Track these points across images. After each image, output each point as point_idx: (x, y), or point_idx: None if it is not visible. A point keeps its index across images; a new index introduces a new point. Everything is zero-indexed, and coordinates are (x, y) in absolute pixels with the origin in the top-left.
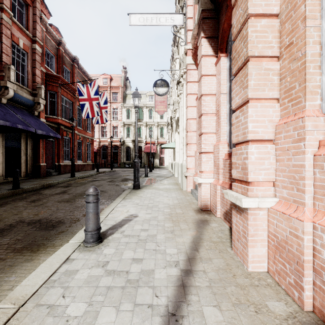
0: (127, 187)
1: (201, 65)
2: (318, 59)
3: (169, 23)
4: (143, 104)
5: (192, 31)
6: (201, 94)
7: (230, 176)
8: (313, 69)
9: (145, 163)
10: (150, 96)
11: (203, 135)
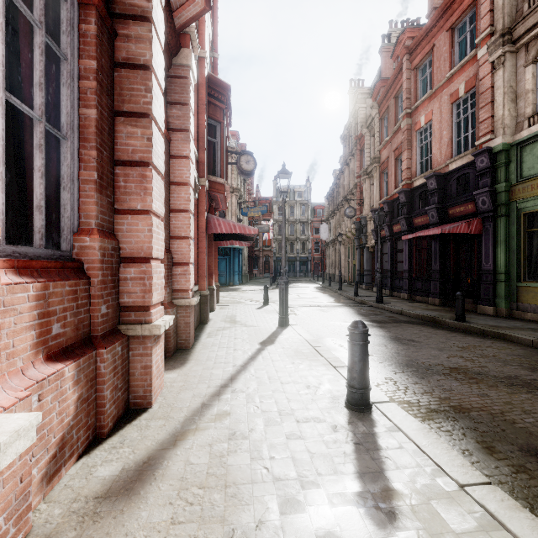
0: None
1: None
2: None
3: None
4: None
5: None
6: None
7: (44, 336)
8: None
9: None
10: None
11: None
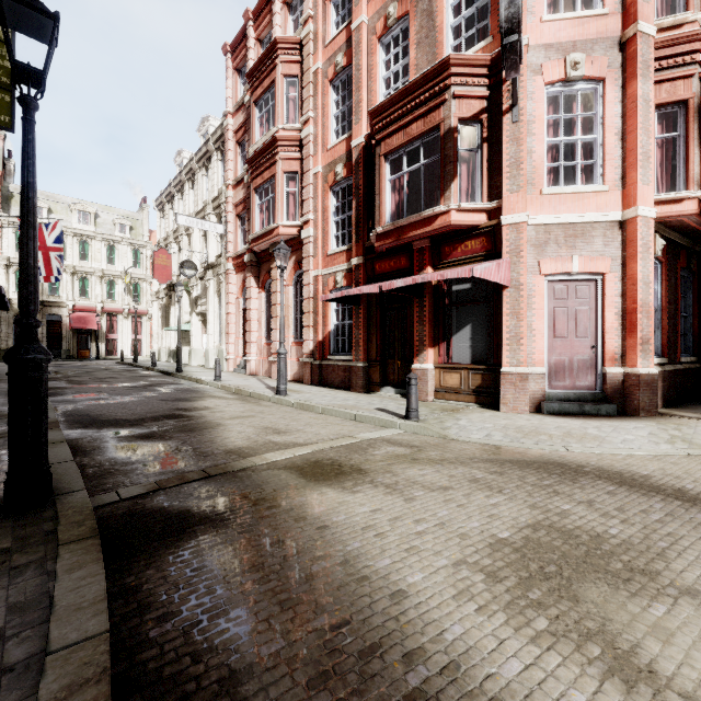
0: (159, 374)
1: (251, 292)
2: (292, 323)
3: (213, 230)
4: (65, 228)
5: (237, 252)
6: (250, 308)
7: (268, 354)
8: (291, 325)
9: (72, 351)
10: (81, 213)
11: (252, 332)
